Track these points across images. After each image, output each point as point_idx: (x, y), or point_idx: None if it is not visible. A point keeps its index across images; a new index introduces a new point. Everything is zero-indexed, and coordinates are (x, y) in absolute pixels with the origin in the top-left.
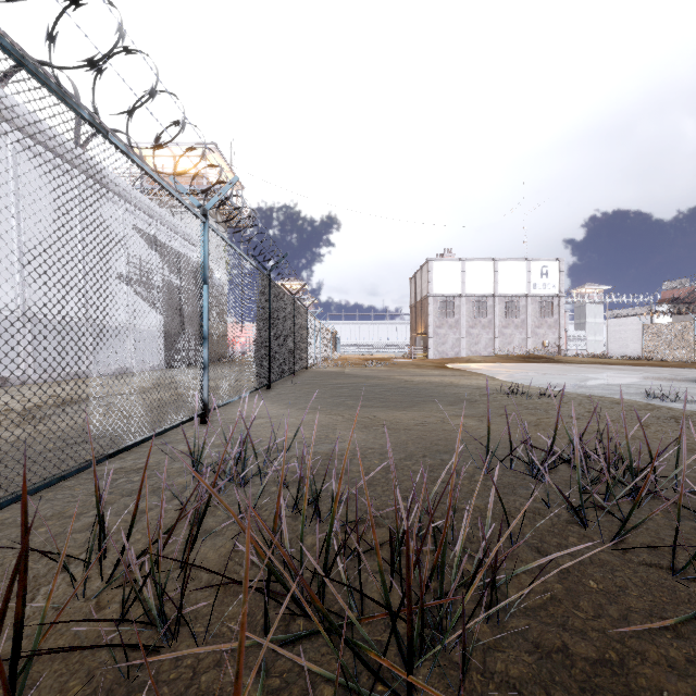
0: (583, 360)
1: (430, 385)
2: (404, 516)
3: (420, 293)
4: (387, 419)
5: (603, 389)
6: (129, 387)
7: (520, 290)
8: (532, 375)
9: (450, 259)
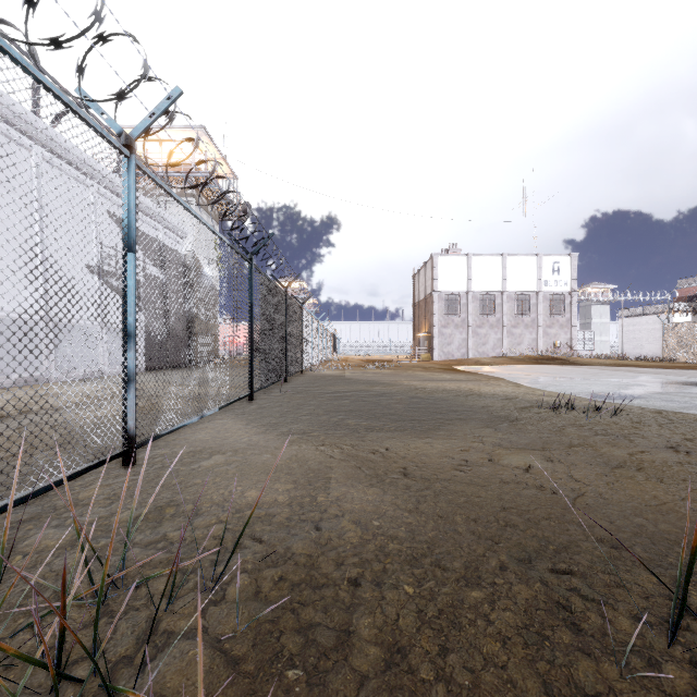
0: (601, 362)
1: (447, 394)
2: None
3: (424, 290)
4: (407, 455)
5: (664, 401)
6: None
7: (530, 288)
8: (559, 380)
9: (456, 254)
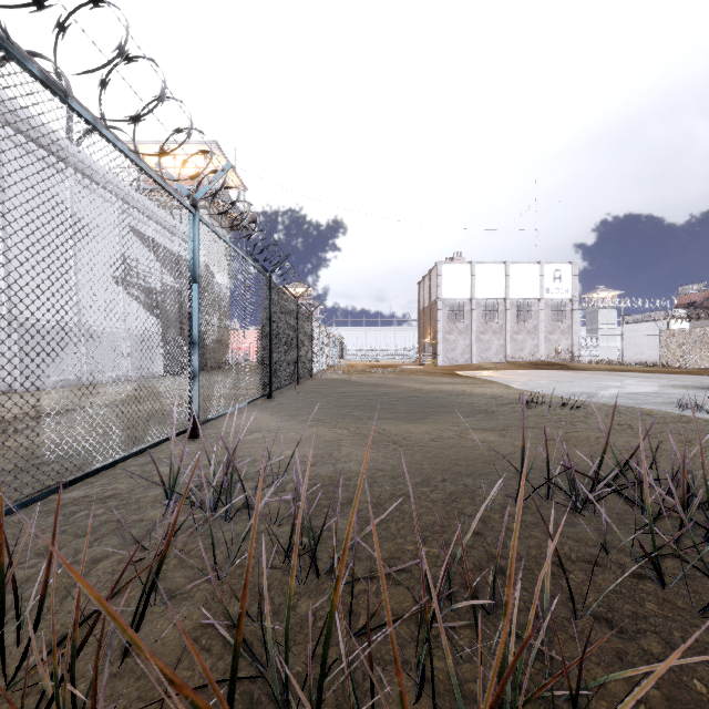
0: (598, 367)
1: (441, 394)
2: (434, 594)
3: (429, 297)
4: (398, 433)
5: (627, 399)
6: (97, 400)
7: (532, 295)
8: (548, 383)
9: (460, 262)
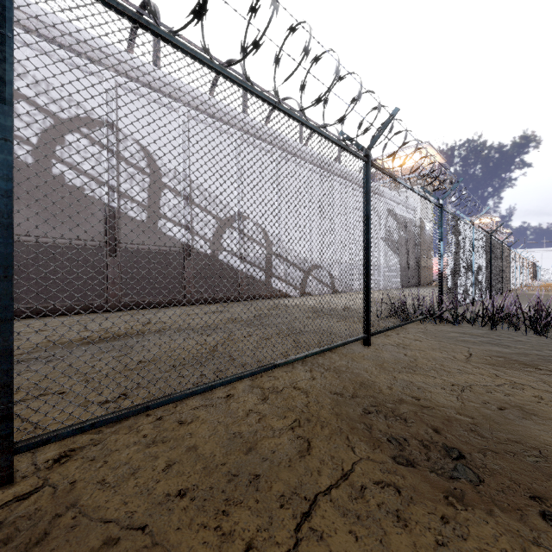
0: None
1: None
2: None
3: None
4: None
5: None
6: (461, 288)
7: None
8: None
9: None
